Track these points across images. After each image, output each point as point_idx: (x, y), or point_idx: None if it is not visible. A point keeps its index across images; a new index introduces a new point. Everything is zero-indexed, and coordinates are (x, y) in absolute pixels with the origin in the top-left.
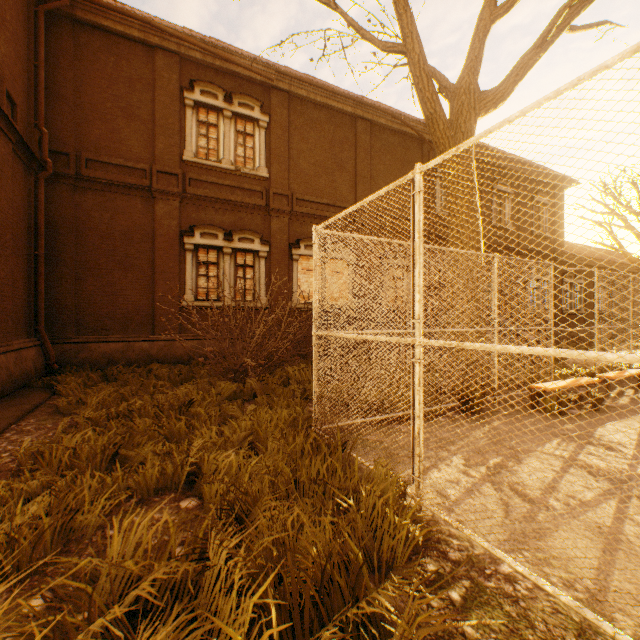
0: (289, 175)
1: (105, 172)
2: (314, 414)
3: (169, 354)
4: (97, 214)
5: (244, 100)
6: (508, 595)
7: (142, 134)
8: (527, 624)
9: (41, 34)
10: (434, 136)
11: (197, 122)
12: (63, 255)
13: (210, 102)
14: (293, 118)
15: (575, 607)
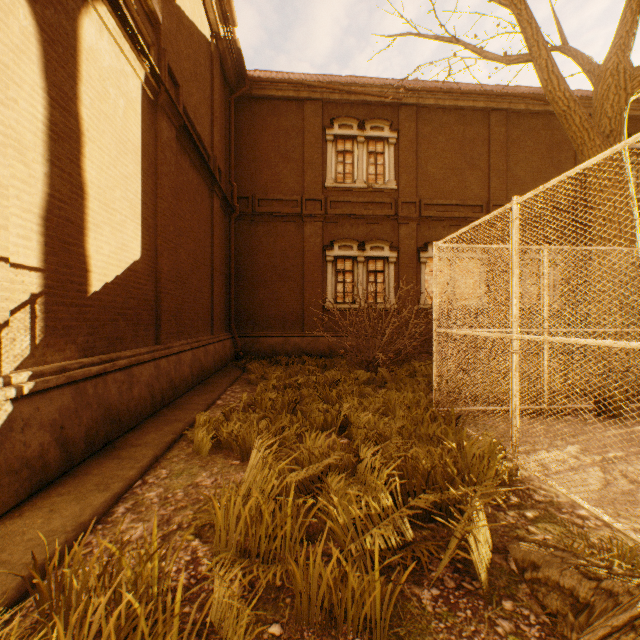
0: (417, 183)
1: (270, 207)
2: (434, 397)
3: (314, 348)
4: (265, 240)
5: (375, 124)
6: (575, 523)
7: (295, 172)
8: (582, 537)
9: (232, 116)
10: (569, 131)
11: (335, 152)
12: (244, 272)
13: (346, 133)
14: (421, 128)
15: (623, 530)
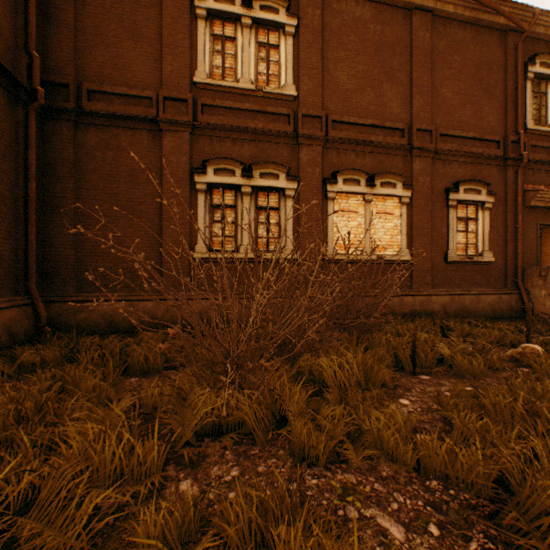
0: (323, 92)
1: (107, 104)
2: None
3: (176, 316)
4: (100, 153)
5: (266, 2)
6: None
7: (148, 57)
8: None
9: None
10: None
11: (211, 37)
12: (63, 201)
13: (225, 9)
14: (328, 19)
15: None
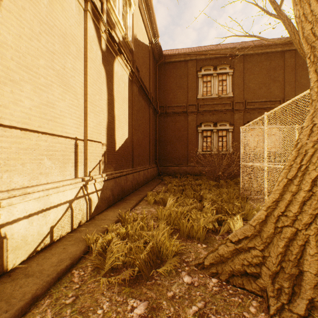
0: (243, 92)
1: (173, 109)
2: (241, 191)
3: (192, 171)
4: (170, 124)
5: (221, 66)
6: None
7: (183, 93)
8: None
9: (157, 73)
10: None
11: (202, 82)
12: (162, 138)
13: (207, 73)
14: (245, 65)
15: None
